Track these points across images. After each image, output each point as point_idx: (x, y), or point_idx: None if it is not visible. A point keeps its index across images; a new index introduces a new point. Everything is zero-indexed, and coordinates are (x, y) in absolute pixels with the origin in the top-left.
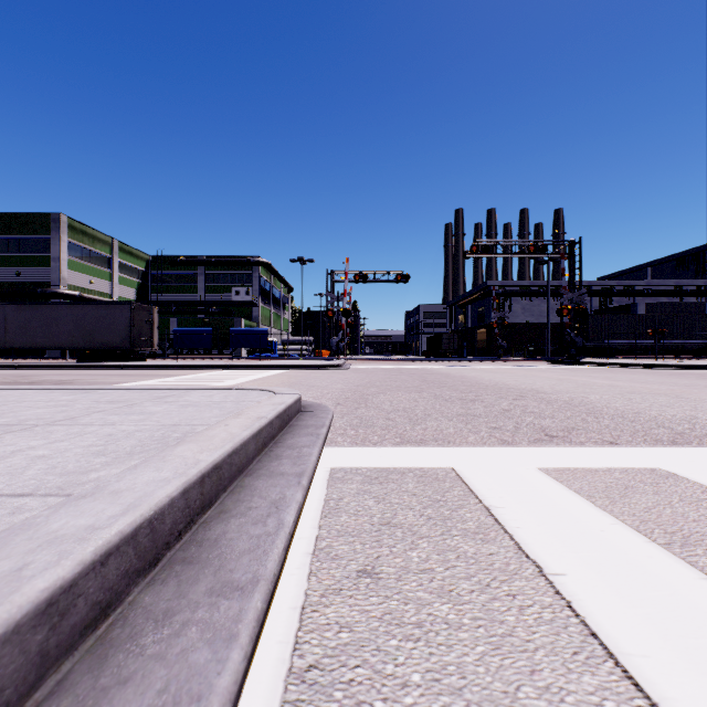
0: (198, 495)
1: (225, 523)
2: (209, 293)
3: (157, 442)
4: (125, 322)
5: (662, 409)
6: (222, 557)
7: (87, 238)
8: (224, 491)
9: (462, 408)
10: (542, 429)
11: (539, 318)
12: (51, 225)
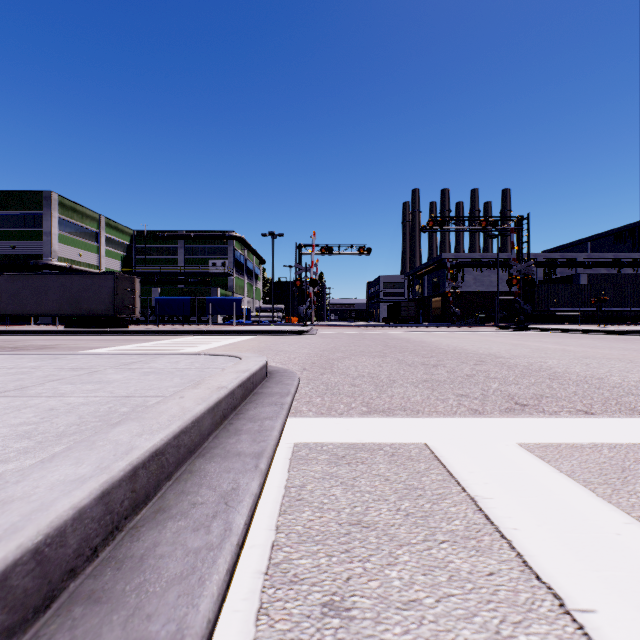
0: (126, 494)
1: (160, 528)
2: (188, 265)
3: (98, 419)
4: (109, 290)
5: (622, 374)
6: (142, 590)
7: (77, 214)
8: (168, 479)
9: (426, 373)
10: (511, 396)
11: (489, 288)
12: (43, 203)
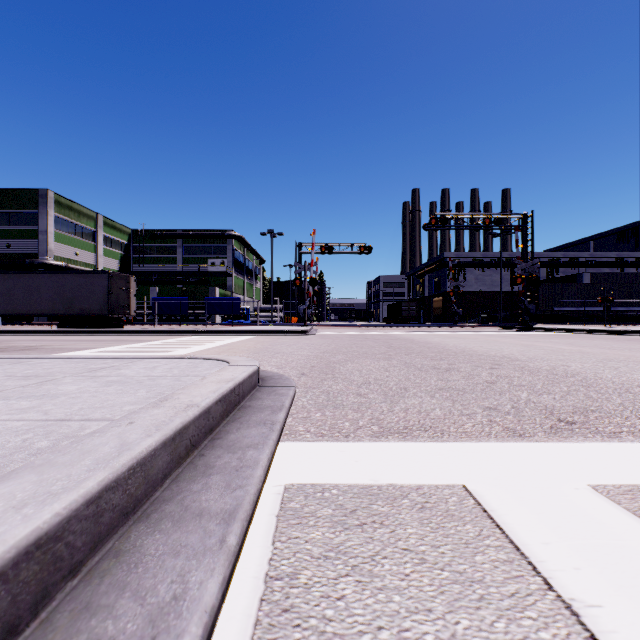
0: None
1: None
2: (186, 264)
3: None
4: (103, 289)
5: None
6: None
7: (73, 212)
8: (73, 574)
9: (440, 379)
10: (549, 410)
11: (491, 287)
12: (39, 201)
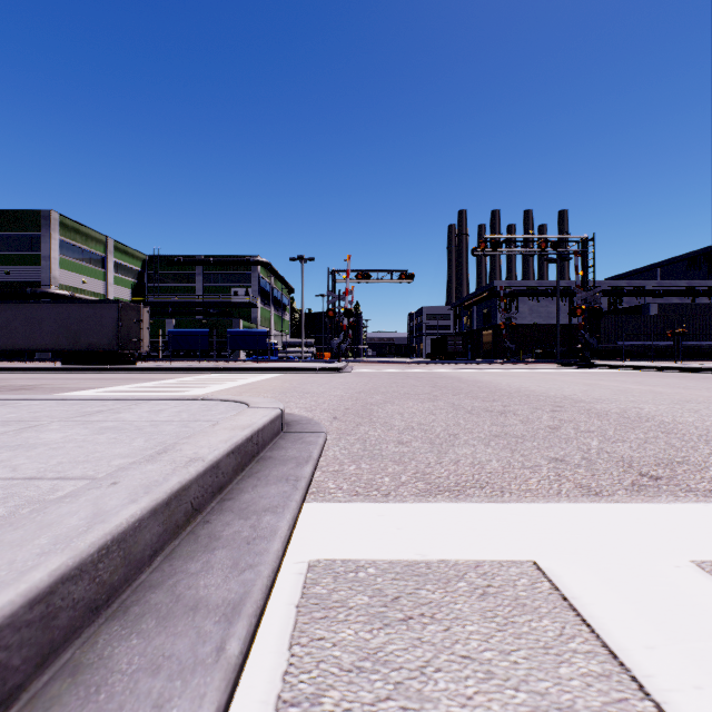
0: None
1: None
2: (207, 293)
3: None
4: (112, 322)
5: None
6: None
7: (80, 236)
8: (6, 705)
9: (494, 424)
10: (626, 461)
11: (547, 319)
12: (41, 223)
